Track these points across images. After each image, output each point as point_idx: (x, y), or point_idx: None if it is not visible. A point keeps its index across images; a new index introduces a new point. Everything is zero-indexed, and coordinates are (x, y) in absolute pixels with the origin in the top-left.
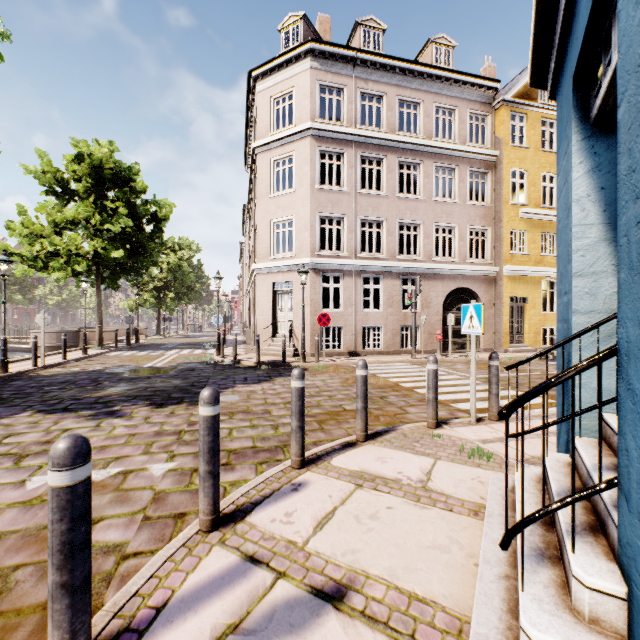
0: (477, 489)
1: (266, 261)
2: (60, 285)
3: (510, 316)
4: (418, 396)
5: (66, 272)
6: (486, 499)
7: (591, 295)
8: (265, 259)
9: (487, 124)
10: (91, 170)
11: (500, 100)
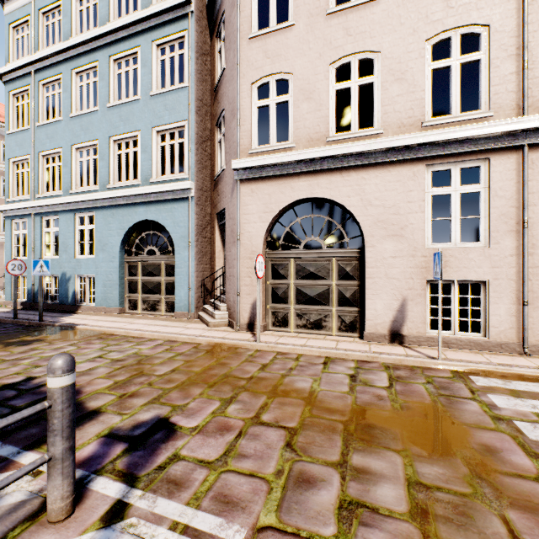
0: None
1: None
2: None
3: None
4: None
5: None
6: None
7: None
8: None
9: None
10: None
11: None
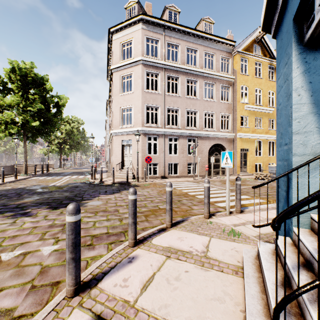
0: (235, 256)
1: (118, 129)
2: (5, 141)
3: (240, 158)
4: (198, 199)
5: (5, 133)
6: (241, 262)
7: (304, 145)
8: (117, 128)
9: (229, 63)
10: (20, 77)
11: (236, 51)
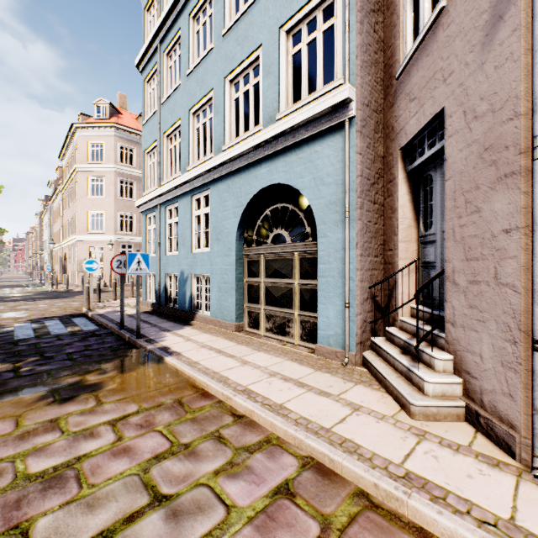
0: None
1: (85, 234)
2: None
3: None
4: None
5: None
6: None
7: None
8: (84, 233)
9: None
10: None
11: None
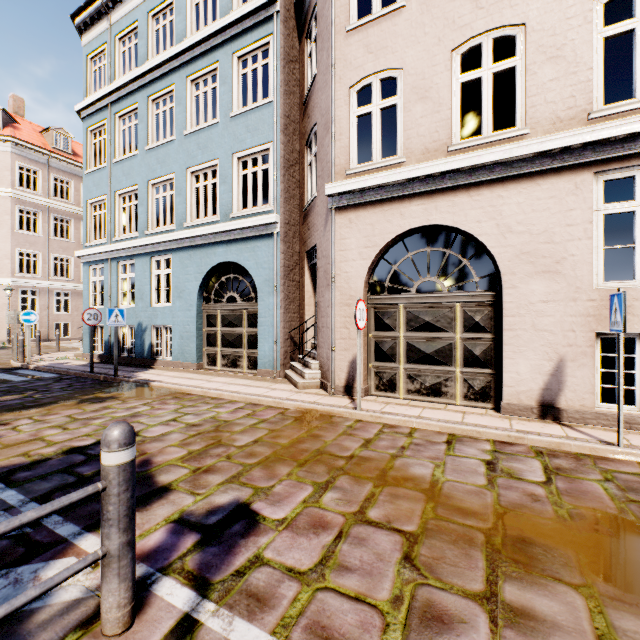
0: None
1: None
2: None
3: None
4: None
5: None
6: None
7: None
8: None
9: None
10: None
11: None
